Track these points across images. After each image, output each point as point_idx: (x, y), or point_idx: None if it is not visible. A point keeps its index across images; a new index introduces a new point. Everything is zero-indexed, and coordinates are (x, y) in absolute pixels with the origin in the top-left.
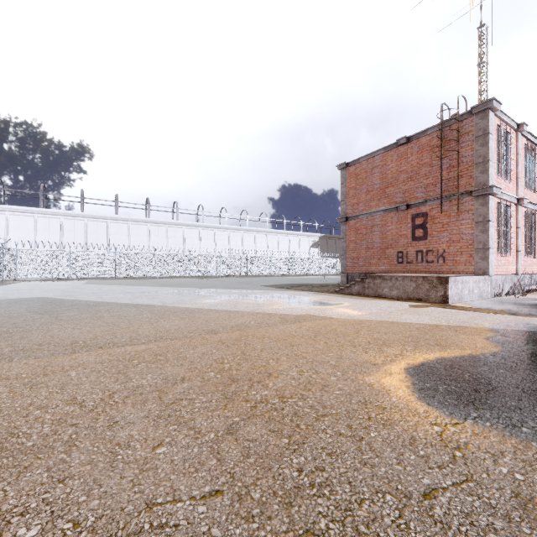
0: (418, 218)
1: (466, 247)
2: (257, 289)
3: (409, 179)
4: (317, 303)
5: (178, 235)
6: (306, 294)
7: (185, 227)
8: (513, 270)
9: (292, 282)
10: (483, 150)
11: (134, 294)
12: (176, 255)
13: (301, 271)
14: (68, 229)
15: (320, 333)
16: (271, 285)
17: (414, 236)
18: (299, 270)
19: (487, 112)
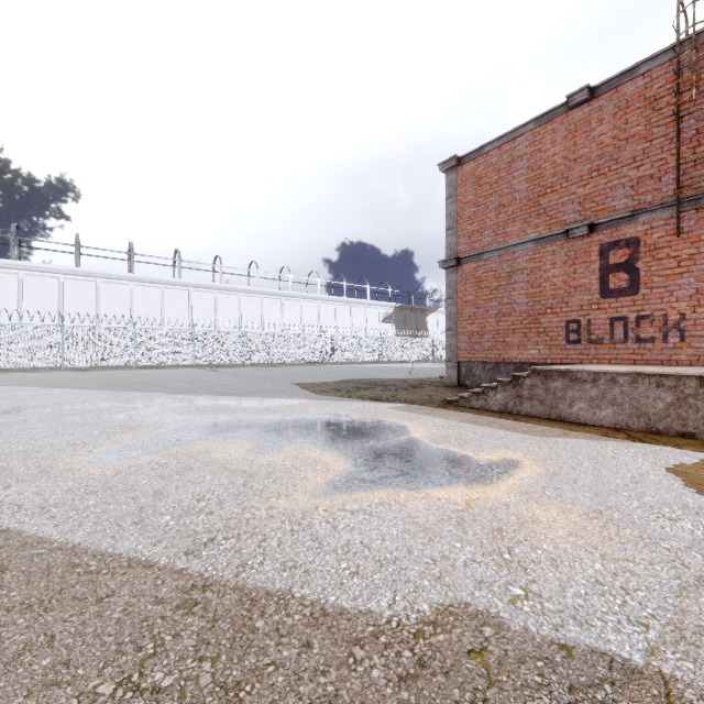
0: (615, 251)
1: None
2: (285, 397)
3: (593, 172)
4: (438, 461)
5: (180, 301)
6: (391, 411)
7: (191, 289)
8: None
9: (356, 376)
10: None
11: None
12: (171, 331)
13: (369, 356)
14: None
15: None
16: (318, 384)
17: (605, 287)
18: (365, 355)
19: None
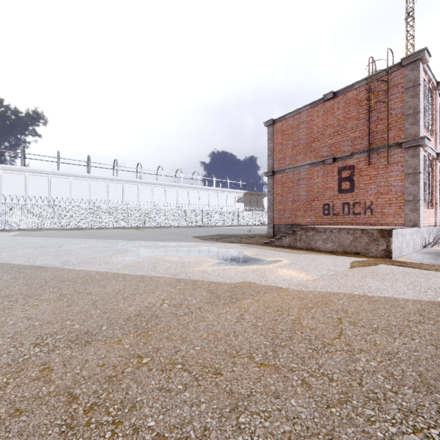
0: (344, 171)
1: (395, 198)
2: (186, 241)
3: (335, 133)
4: (252, 260)
5: (118, 190)
6: (237, 246)
7: (124, 183)
8: (433, 222)
9: (221, 232)
10: (414, 101)
11: (47, 248)
12: (114, 208)
13: (228, 222)
14: (8, 182)
15: (279, 337)
16: (201, 236)
17: (340, 188)
18: (226, 221)
19: (417, 63)
